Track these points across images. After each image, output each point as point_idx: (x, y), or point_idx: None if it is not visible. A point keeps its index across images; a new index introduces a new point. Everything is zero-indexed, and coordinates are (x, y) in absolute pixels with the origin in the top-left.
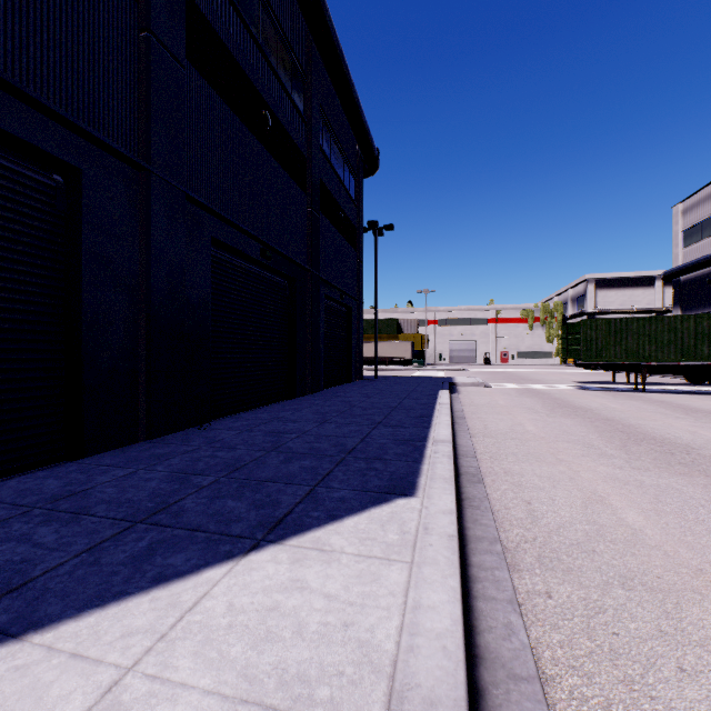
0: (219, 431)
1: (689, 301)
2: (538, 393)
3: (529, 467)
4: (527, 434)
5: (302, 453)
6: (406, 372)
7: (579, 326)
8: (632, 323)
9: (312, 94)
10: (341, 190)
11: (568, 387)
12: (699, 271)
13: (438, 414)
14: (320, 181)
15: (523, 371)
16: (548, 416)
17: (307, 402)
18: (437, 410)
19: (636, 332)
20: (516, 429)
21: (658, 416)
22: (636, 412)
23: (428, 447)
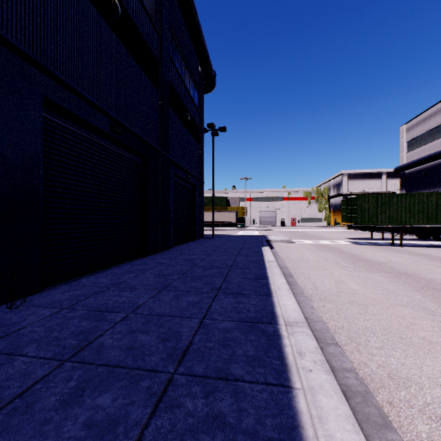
0: (32, 310)
1: (411, 186)
2: (330, 248)
3: (408, 359)
4: (358, 296)
5: (111, 365)
6: (233, 232)
7: (356, 199)
8: (393, 198)
9: (162, 9)
10: (187, 96)
11: (346, 242)
12: (417, 167)
13: (272, 275)
14: (170, 83)
15: (308, 230)
16: (356, 270)
17: (154, 261)
18: (268, 269)
19: (395, 204)
20: (343, 288)
21: (438, 268)
22: (417, 265)
23: (283, 336)
